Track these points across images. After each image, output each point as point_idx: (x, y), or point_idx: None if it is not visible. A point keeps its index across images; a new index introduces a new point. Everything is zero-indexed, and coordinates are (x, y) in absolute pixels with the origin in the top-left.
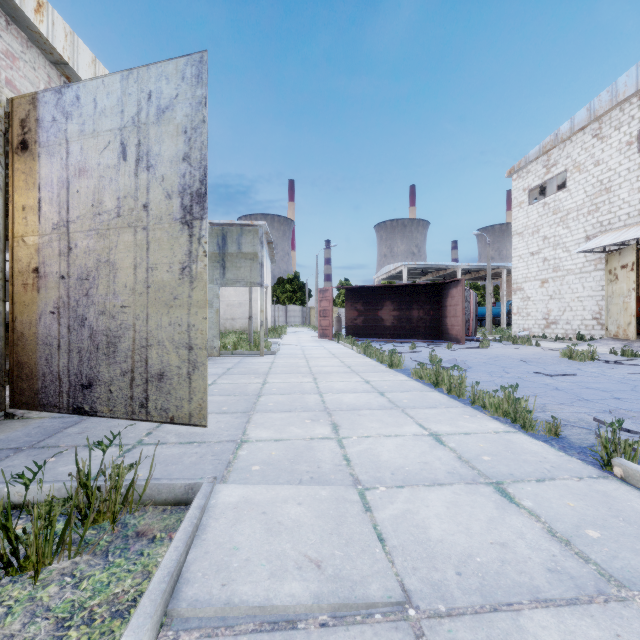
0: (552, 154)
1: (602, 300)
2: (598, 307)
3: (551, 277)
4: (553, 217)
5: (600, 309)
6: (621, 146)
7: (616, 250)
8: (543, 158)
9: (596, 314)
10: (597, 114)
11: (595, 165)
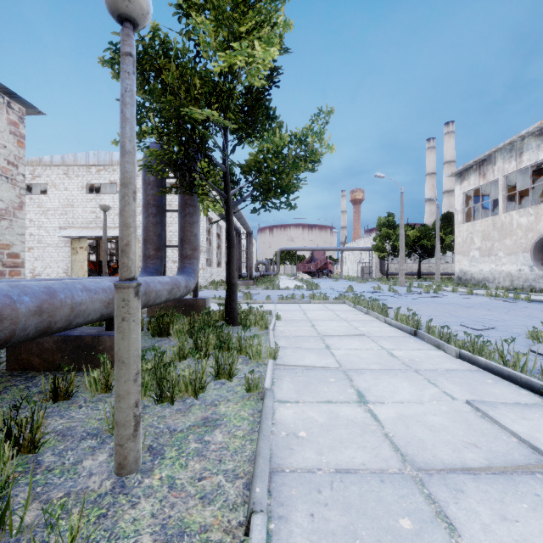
0: (37, 169)
1: (69, 263)
2: (67, 266)
3: (37, 246)
4: (38, 209)
5: (68, 268)
6: (79, 187)
7: (77, 238)
8: (30, 168)
9: (66, 270)
10: (67, 163)
11: (65, 189)
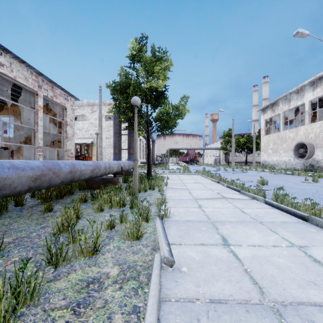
0: None
1: None
2: None
3: None
4: None
5: None
6: None
7: None
8: None
9: None
10: None
11: None
